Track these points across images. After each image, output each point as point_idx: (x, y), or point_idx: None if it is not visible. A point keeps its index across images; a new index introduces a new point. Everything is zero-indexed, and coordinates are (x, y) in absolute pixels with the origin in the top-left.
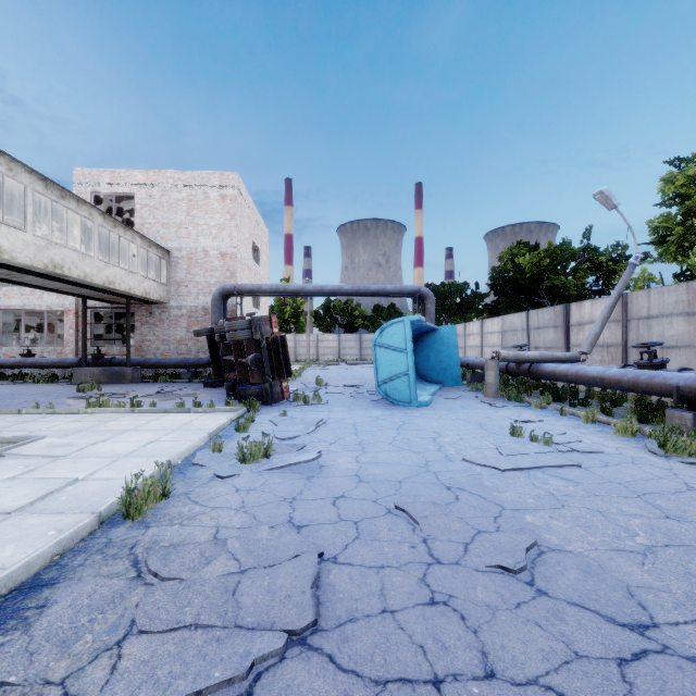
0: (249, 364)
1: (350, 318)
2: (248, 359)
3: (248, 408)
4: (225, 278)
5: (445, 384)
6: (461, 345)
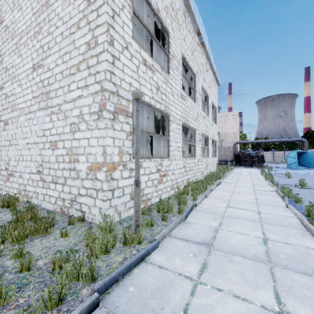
0: (256, 160)
1: (267, 145)
2: (255, 159)
3: (258, 168)
4: (234, 139)
5: (310, 167)
6: None
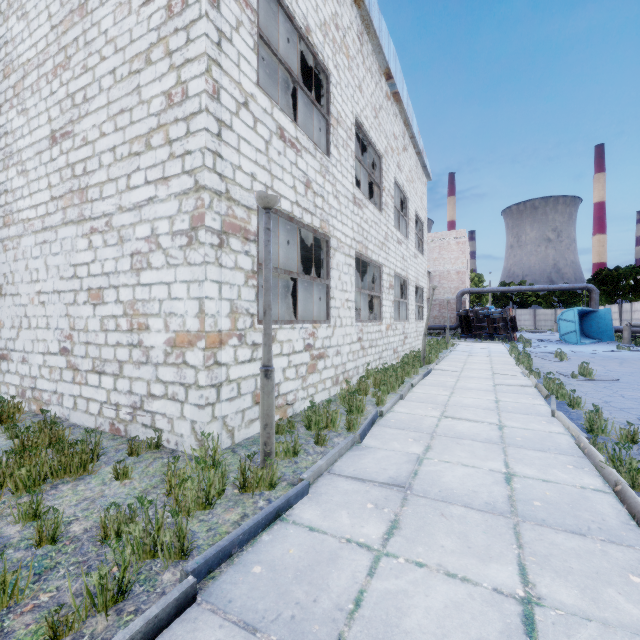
0: (500, 327)
1: (523, 296)
2: (500, 325)
3: (504, 342)
4: (459, 285)
5: (602, 340)
6: (628, 318)
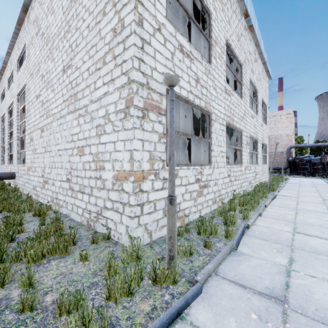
0: (319, 168)
1: None
2: (319, 167)
3: (322, 177)
4: (288, 142)
5: None
6: None
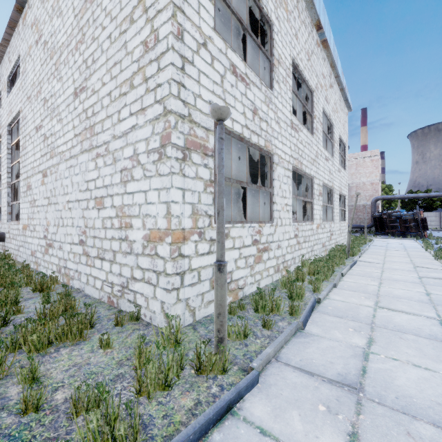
0: (412, 226)
1: (429, 202)
2: (411, 224)
3: (416, 238)
4: (373, 193)
5: None
6: None
